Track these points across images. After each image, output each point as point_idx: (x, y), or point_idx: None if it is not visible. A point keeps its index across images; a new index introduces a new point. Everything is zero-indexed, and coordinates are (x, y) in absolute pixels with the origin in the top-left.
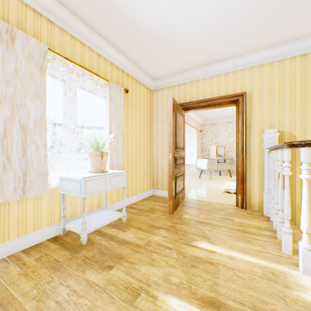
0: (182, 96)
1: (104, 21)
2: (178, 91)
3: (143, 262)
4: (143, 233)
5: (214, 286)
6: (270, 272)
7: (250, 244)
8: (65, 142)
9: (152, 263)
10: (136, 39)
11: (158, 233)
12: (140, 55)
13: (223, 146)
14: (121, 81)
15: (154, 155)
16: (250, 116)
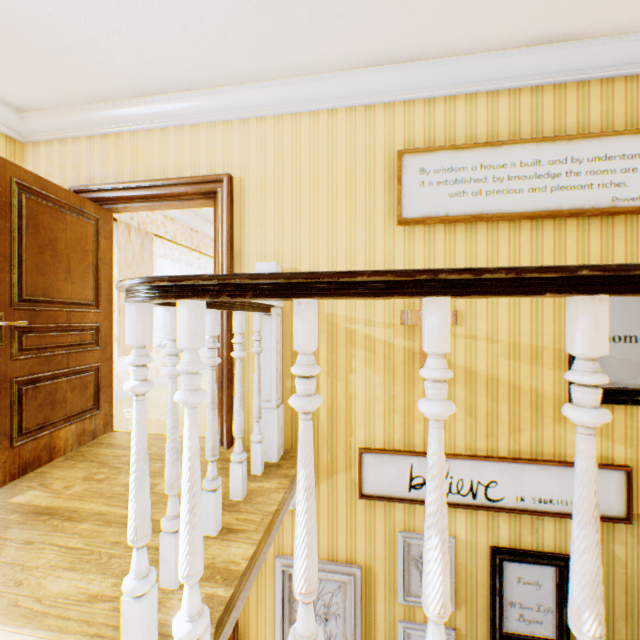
0: (99, 169)
1: None
2: (90, 152)
3: None
4: None
5: None
6: None
7: (98, 574)
8: None
9: None
10: None
11: None
12: None
13: None
14: None
15: None
16: (241, 231)
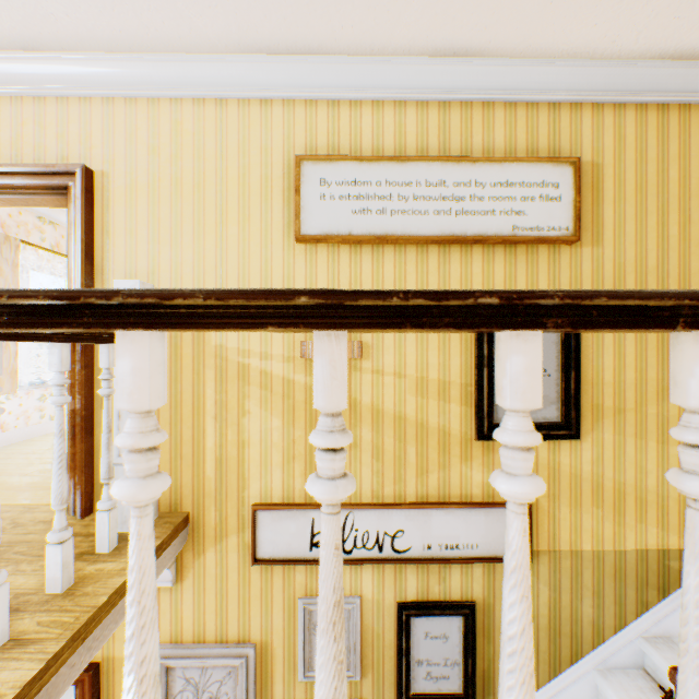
0: None
1: None
2: None
3: None
4: None
5: None
6: None
7: None
8: None
9: None
10: None
11: None
12: None
13: None
14: None
15: None
16: (104, 240)
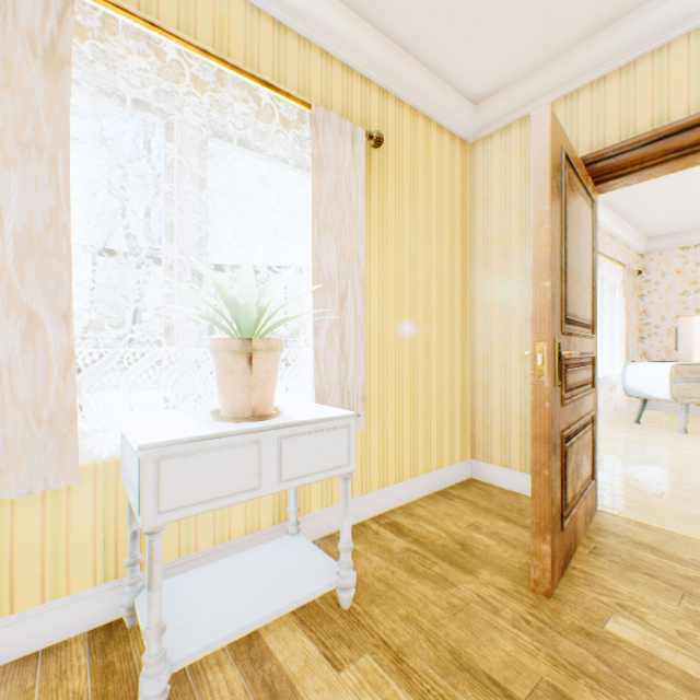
0: (585, 134)
1: None
2: (568, 117)
3: None
4: None
5: None
6: None
7: None
8: (169, 311)
9: None
10: None
11: None
12: None
13: None
14: (360, 114)
15: (475, 351)
16: None
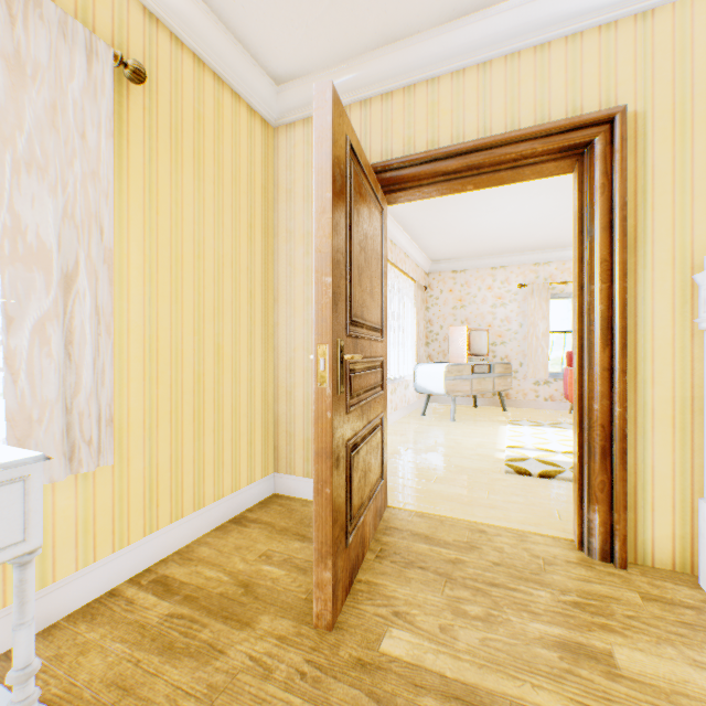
0: (377, 143)
1: None
2: (363, 123)
3: None
4: None
5: None
6: None
7: None
8: None
9: None
10: None
11: None
12: None
13: (485, 330)
14: (112, 29)
15: (279, 355)
16: (635, 203)
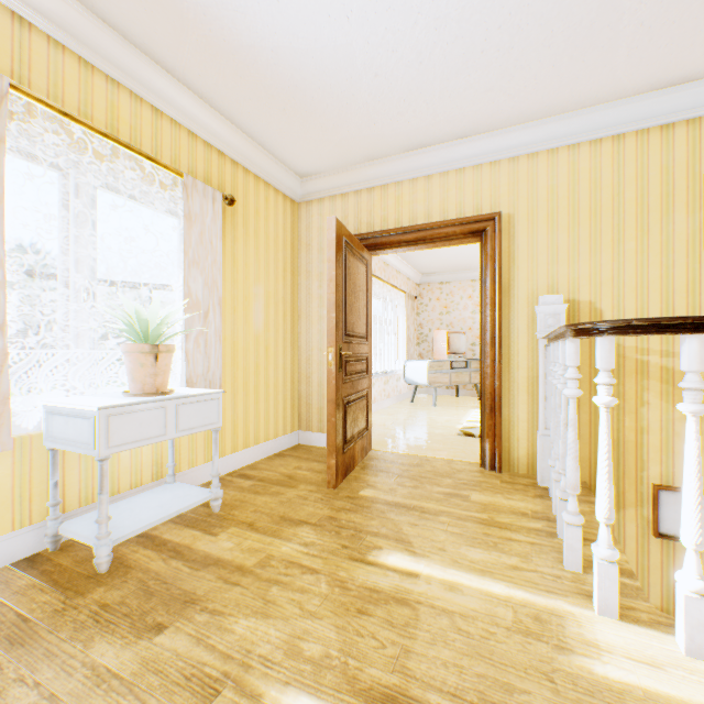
0: (365, 219)
1: (164, 28)
2: (356, 205)
3: (245, 609)
4: (257, 537)
5: (402, 658)
6: (531, 617)
7: (499, 553)
8: (66, 321)
9: (265, 610)
10: (248, 78)
11: (294, 537)
12: (263, 117)
13: (463, 333)
14: (218, 178)
15: (302, 353)
16: (509, 266)
